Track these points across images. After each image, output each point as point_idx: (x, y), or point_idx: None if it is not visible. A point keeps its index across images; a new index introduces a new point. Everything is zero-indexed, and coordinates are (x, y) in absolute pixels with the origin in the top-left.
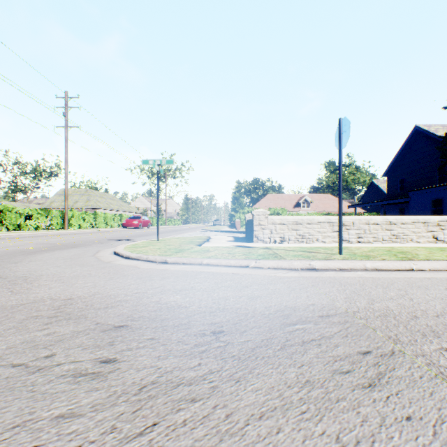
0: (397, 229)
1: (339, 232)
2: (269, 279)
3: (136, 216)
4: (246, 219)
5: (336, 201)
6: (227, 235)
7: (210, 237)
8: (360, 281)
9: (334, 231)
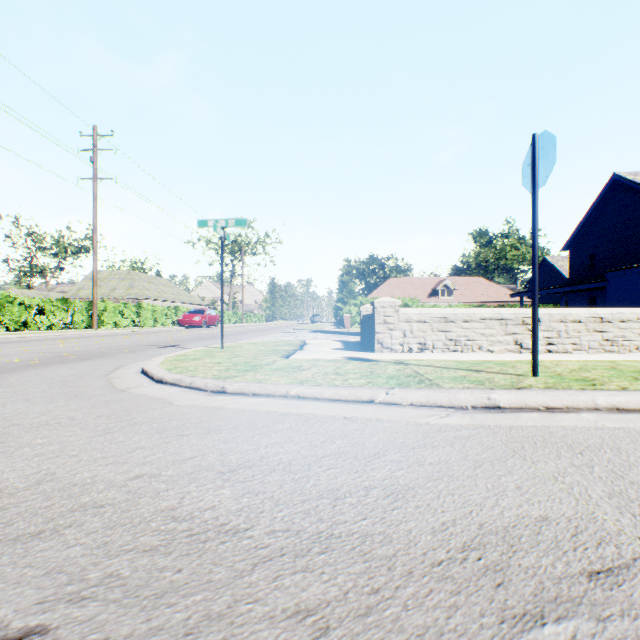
0: (613, 330)
1: (532, 337)
2: (418, 432)
3: (198, 309)
4: (362, 314)
5: (490, 287)
6: (331, 339)
7: (305, 341)
8: (604, 438)
9: (507, 333)
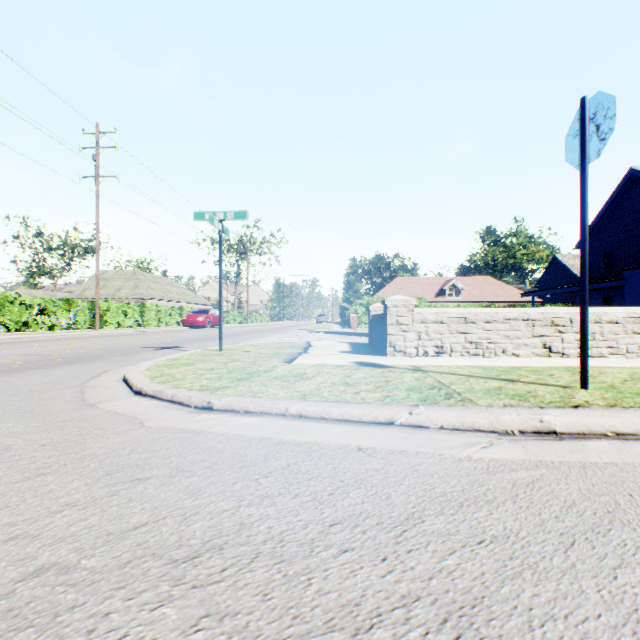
0: None
1: (581, 342)
2: (460, 473)
3: (202, 309)
4: (371, 314)
5: (499, 287)
6: (338, 340)
7: (310, 343)
8: None
9: (535, 335)
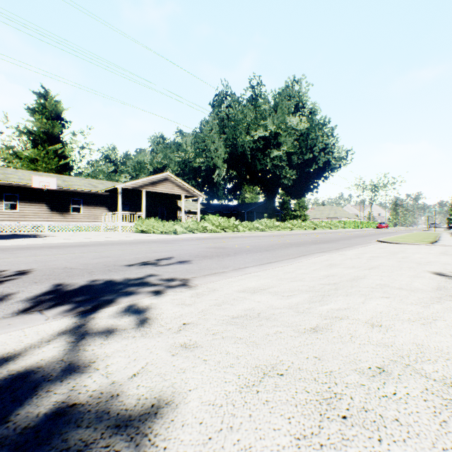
0: None
1: None
2: None
3: (381, 222)
4: None
5: None
6: None
7: None
8: None
9: None
